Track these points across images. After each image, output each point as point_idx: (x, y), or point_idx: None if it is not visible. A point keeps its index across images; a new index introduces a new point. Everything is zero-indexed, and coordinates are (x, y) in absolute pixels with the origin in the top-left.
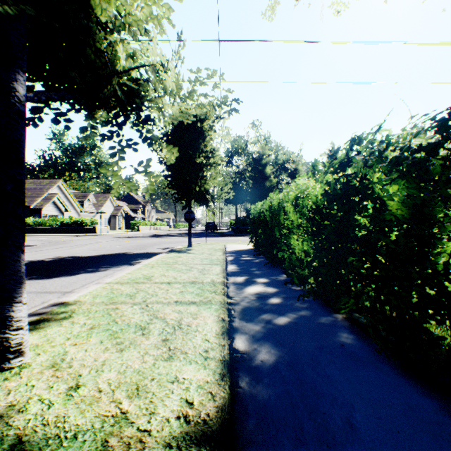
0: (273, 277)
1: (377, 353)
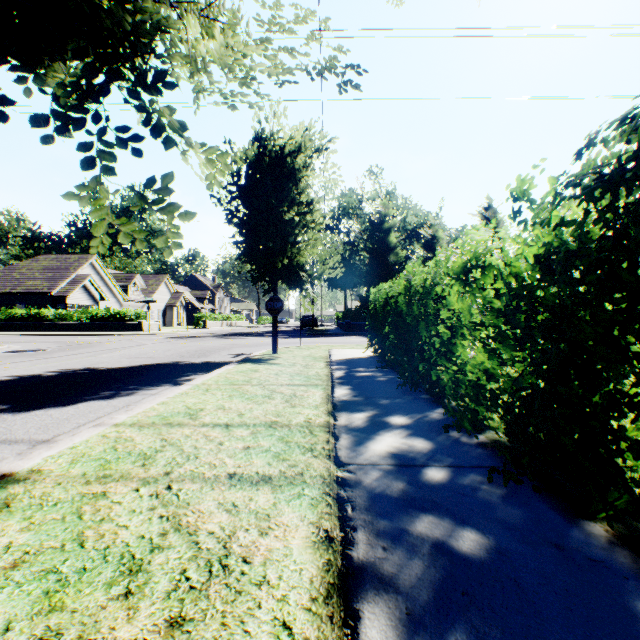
0: (419, 415)
1: None
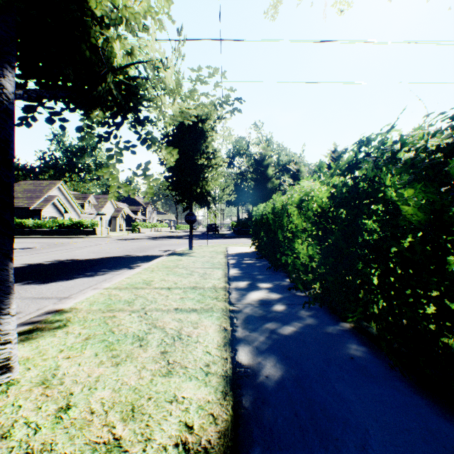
0: (277, 282)
1: (389, 367)
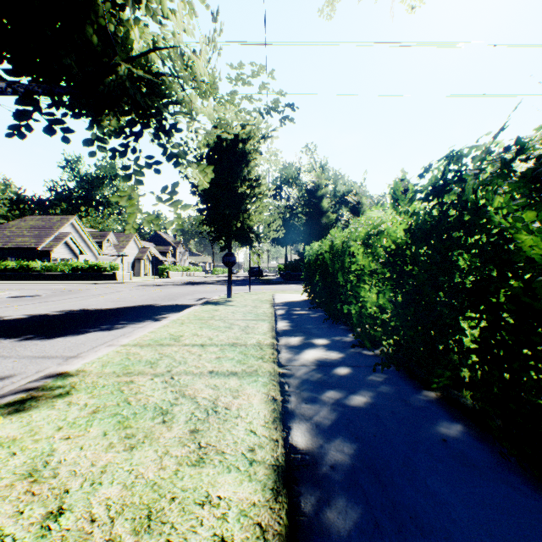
0: (337, 338)
1: (497, 454)
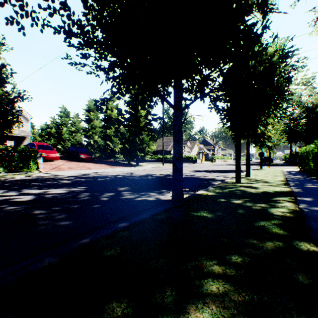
0: (303, 176)
1: None
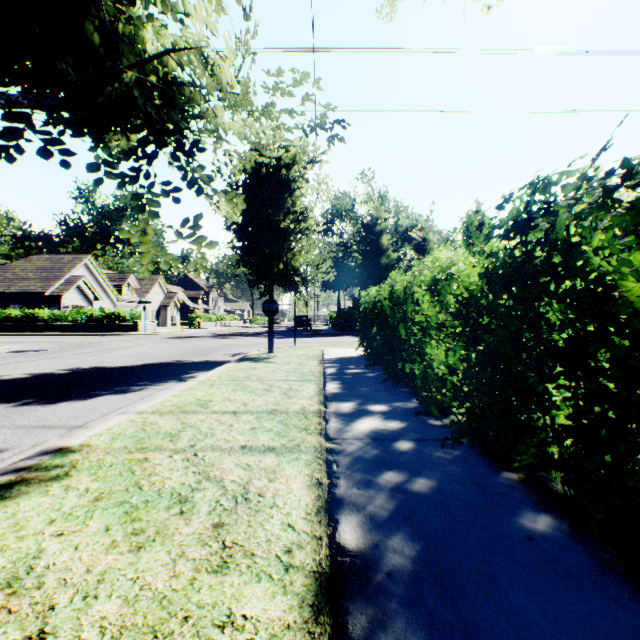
0: (397, 404)
1: (596, 557)
